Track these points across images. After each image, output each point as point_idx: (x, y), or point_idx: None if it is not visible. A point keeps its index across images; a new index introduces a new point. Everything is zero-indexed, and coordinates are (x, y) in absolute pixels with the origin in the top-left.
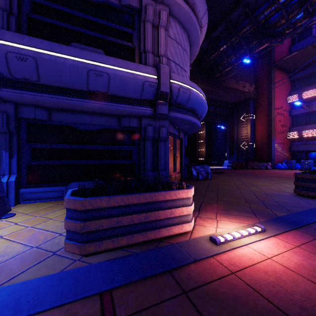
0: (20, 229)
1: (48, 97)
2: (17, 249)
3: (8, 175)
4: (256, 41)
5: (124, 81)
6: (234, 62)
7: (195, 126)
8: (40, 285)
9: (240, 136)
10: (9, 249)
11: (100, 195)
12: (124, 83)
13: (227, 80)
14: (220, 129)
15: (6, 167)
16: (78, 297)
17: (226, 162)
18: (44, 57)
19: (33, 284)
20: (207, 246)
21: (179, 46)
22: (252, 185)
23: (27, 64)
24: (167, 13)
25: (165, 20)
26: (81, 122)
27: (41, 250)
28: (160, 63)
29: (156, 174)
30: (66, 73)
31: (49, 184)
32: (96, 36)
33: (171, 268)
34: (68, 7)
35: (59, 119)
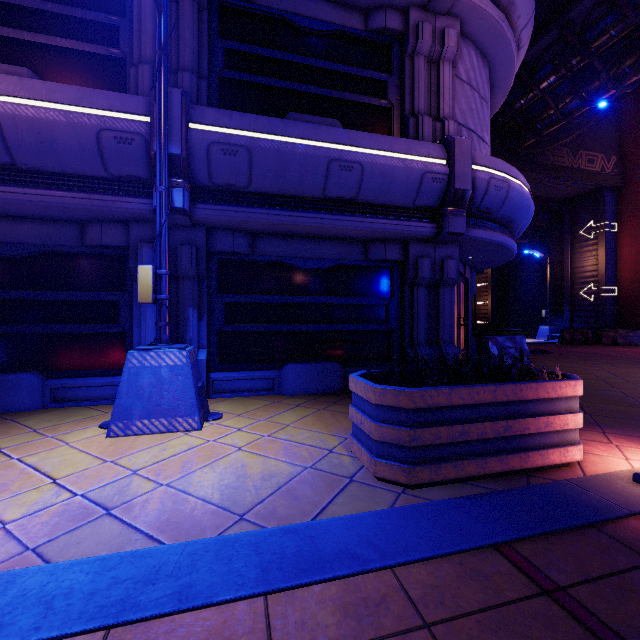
0: (257, 439)
1: (262, 214)
2: (284, 468)
3: (196, 348)
4: (633, 58)
5: (388, 176)
6: (574, 110)
7: (507, 254)
8: (380, 523)
9: (578, 271)
10: (271, 467)
11: (424, 385)
12: (387, 179)
13: (551, 151)
14: (529, 257)
15: (193, 335)
16: (464, 547)
17: (544, 329)
18: (262, 145)
19: (368, 521)
20: (637, 491)
21: (476, 94)
22: (639, 380)
23: (236, 160)
24: (456, 31)
25: (454, 48)
26: (302, 255)
27: (324, 473)
28: (451, 135)
29: (435, 351)
30: (294, 169)
31: (251, 367)
32: (325, 96)
33: (594, 521)
34: (280, 50)
35: (268, 251)
